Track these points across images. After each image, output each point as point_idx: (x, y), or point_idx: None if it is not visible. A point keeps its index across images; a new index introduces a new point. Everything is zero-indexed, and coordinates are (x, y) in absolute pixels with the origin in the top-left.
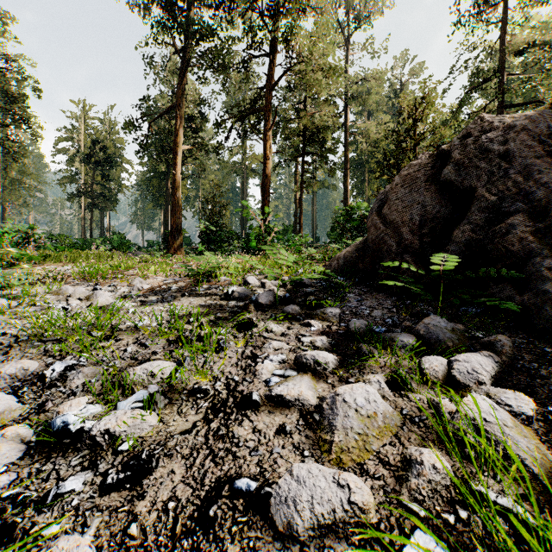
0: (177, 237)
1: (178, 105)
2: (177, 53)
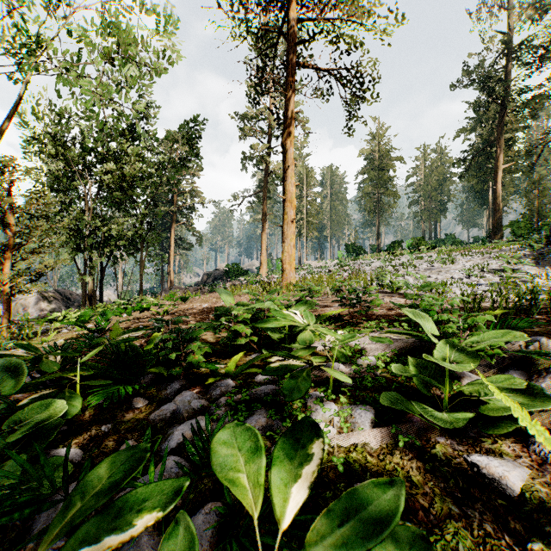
0: (497, 233)
1: (498, 139)
2: (497, 103)
